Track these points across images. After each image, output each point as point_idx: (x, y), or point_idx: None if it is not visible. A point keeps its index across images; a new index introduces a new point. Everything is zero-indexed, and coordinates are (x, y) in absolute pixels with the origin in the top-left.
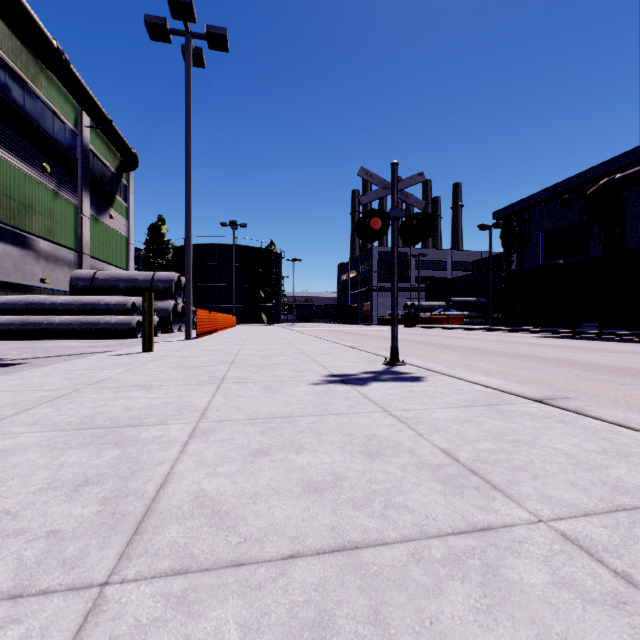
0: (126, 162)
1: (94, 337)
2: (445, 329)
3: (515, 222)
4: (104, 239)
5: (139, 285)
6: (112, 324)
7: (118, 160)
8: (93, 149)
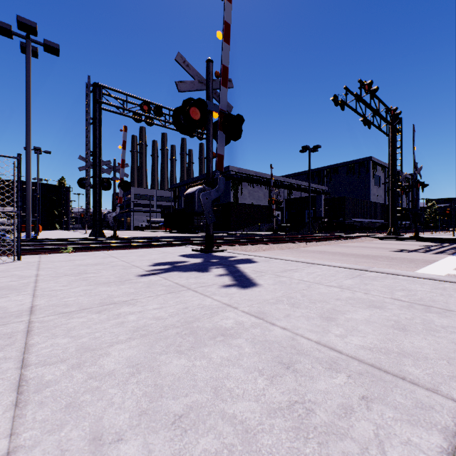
0: None
1: None
2: (151, 232)
3: (177, 190)
4: None
5: None
6: None
7: None
8: None
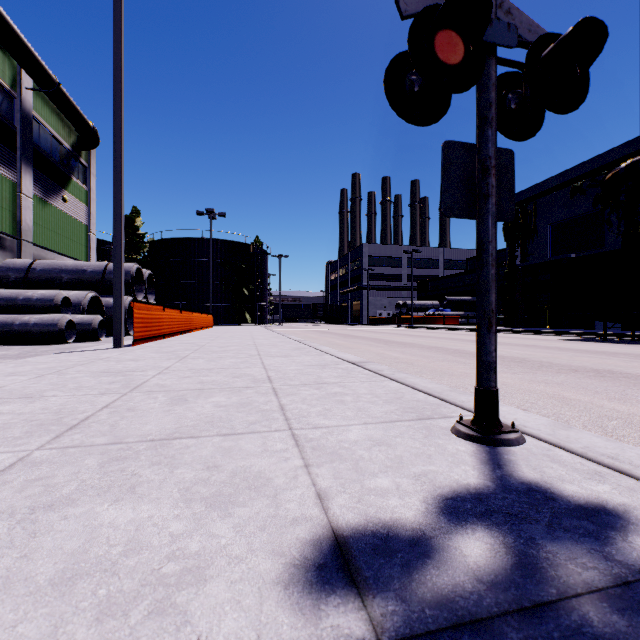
0: (83, 137)
1: (6, 342)
2: (444, 330)
3: (519, 214)
4: (55, 225)
5: (88, 277)
6: (31, 325)
7: (75, 136)
8: (39, 118)
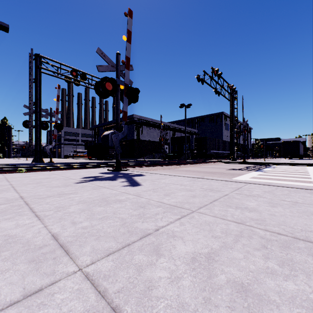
0: None
1: None
2: (77, 159)
3: (97, 130)
4: None
5: None
6: None
7: None
8: None
